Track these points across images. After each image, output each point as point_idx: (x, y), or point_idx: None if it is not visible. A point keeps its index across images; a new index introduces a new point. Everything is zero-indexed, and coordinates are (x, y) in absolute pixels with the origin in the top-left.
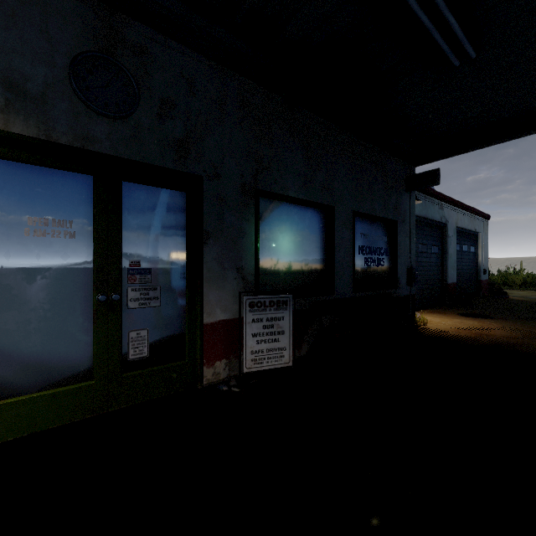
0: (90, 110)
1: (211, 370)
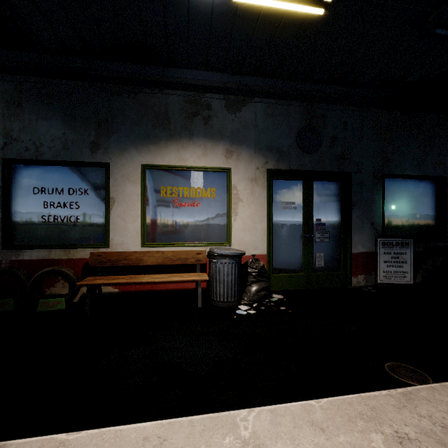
0: (303, 152)
1: (355, 279)
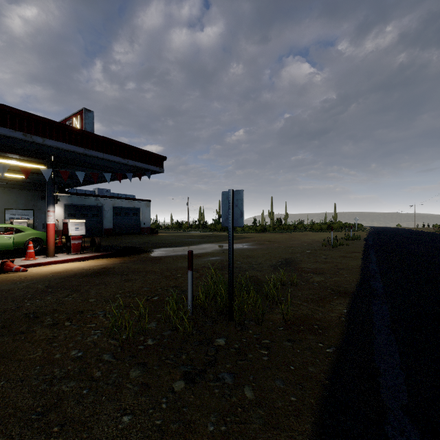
0: None
1: None
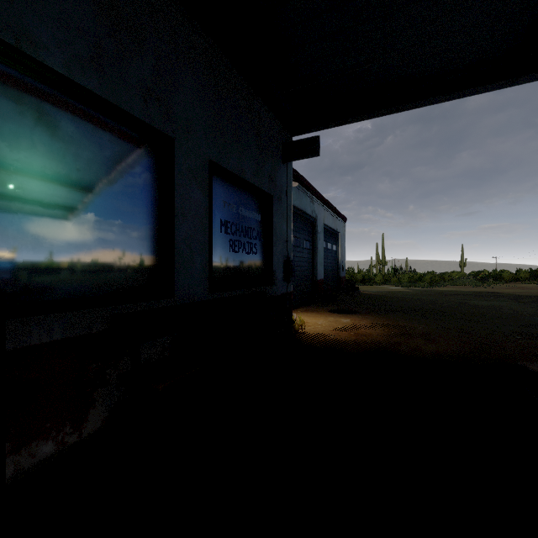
0: None
1: None
